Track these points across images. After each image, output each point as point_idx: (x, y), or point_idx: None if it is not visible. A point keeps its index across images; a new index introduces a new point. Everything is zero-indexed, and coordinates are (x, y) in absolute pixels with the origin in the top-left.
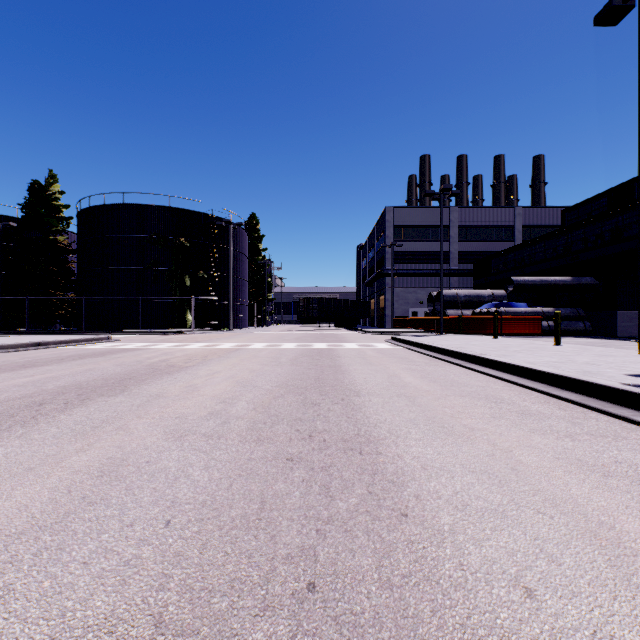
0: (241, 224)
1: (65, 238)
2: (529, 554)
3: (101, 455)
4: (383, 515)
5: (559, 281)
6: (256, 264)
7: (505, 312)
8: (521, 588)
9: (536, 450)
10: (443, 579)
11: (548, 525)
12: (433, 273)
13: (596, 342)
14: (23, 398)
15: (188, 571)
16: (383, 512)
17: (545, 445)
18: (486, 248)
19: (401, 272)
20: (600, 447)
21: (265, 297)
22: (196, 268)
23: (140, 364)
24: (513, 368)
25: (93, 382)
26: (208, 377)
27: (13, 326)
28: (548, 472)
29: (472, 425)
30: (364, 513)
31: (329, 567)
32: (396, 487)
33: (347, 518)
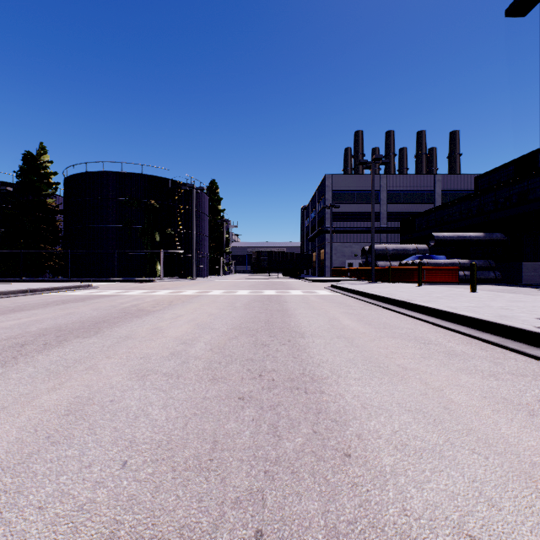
0: (203, 188)
1: (53, 200)
2: (469, 498)
3: (70, 394)
4: (327, 455)
5: (473, 237)
6: (216, 223)
7: (427, 263)
8: (465, 536)
9: (465, 389)
10: (388, 526)
11: (484, 466)
12: (366, 230)
13: (506, 289)
14: (8, 339)
15: (139, 517)
16: (327, 452)
17: (472, 384)
18: (411, 209)
19: (339, 229)
20: (522, 386)
21: (223, 251)
22: (165, 226)
23: (114, 308)
24: (437, 312)
25: (71, 325)
26: (172, 320)
27: (9, 275)
28: (478, 411)
29: (405, 365)
30: (310, 453)
31: (276, 512)
32: (339, 426)
33: (294, 459)
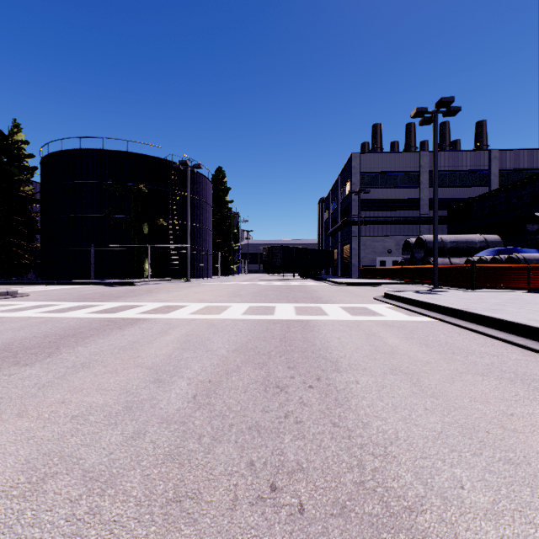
0: (199, 166)
1: (31, 188)
2: None
3: None
4: None
5: None
6: (222, 215)
7: (524, 259)
8: None
9: None
10: None
11: None
12: (403, 220)
13: None
14: None
15: None
16: None
17: None
18: (459, 194)
19: (368, 220)
20: None
21: (231, 247)
22: (156, 216)
23: None
24: None
25: None
26: None
27: None
28: None
29: None
30: None
31: None
32: None
33: None
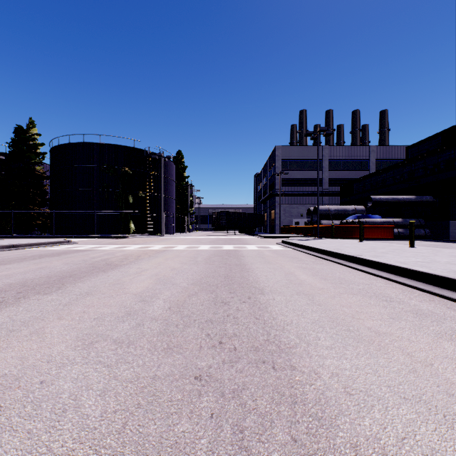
0: (170, 157)
1: (41, 168)
2: None
3: None
4: None
5: (406, 199)
6: (181, 187)
7: (366, 222)
8: None
9: None
10: None
11: None
12: (310, 193)
13: (437, 244)
14: None
15: None
16: None
17: None
18: (349, 175)
19: (287, 193)
20: None
21: (188, 211)
22: (137, 190)
23: (84, 263)
24: (389, 267)
25: (37, 280)
26: (136, 275)
27: (3, 232)
28: None
29: (376, 328)
30: None
31: None
32: (324, 429)
33: None
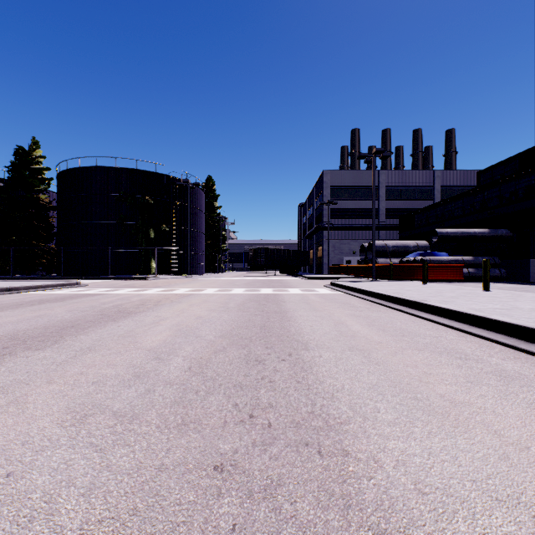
0: (198, 184)
1: (46, 196)
2: None
3: None
4: None
5: (478, 233)
6: (212, 219)
7: (430, 260)
8: None
9: None
10: None
11: None
12: (364, 227)
13: (516, 287)
14: None
15: None
16: None
17: None
18: (410, 205)
19: (337, 226)
20: None
21: (220, 248)
22: (159, 222)
23: (92, 310)
24: (461, 316)
25: (31, 331)
26: (152, 325)
27: (1, 273)
28: None
29: (451, 395)
30: None
31: None
32: None
33: None
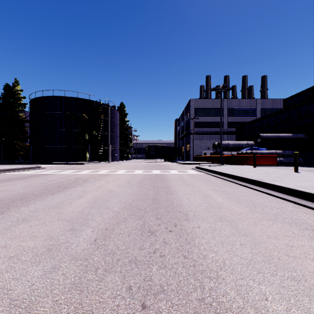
0: (115, 106)
1: (23, 114)
2: None
3: None
4: None
5: (285, 136)
6: (123, 128)
7: (256, 153)
8: None
9: None
10: None
11: None
12: (214, 133)
13: (312, 169)
14: None
15: None
16: None
17: None
18: (242, 120)
19: (198, 132)
20: None
21: (128, 145)
22: (91, 130)
23: (40, 185)
24: (292, 191)
25: None
26: (77, 198)
27: None
28: None
29: None
30: None
31: None
32: None
33: None
